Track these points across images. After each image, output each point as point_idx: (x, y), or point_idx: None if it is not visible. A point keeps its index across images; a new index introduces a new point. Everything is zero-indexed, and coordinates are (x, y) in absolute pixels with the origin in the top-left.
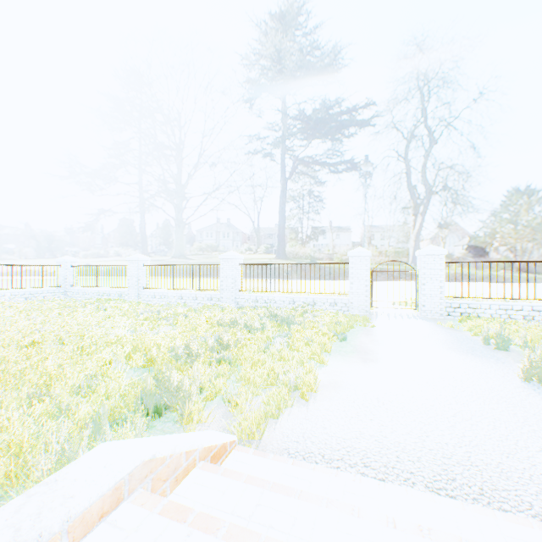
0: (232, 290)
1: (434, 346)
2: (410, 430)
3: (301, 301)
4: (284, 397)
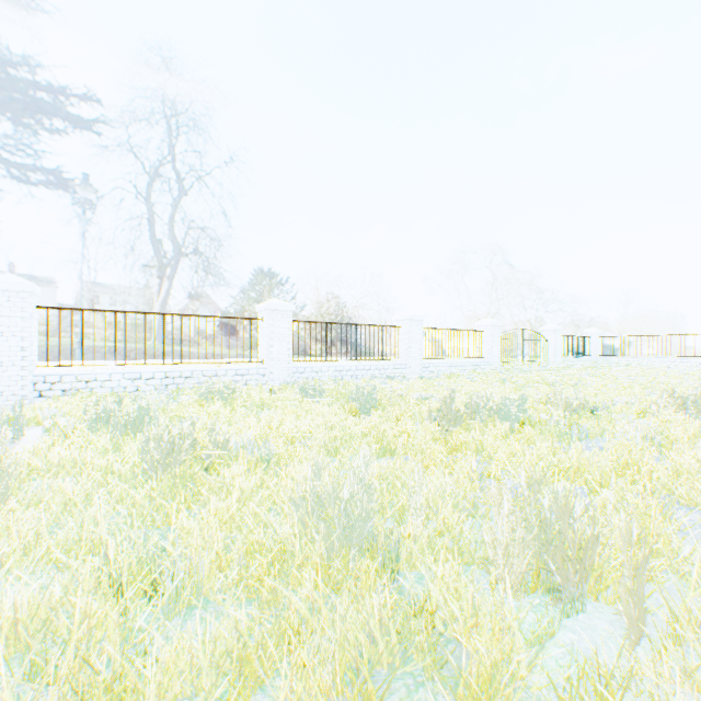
0: None
1: None
2: None
3: None
4: None
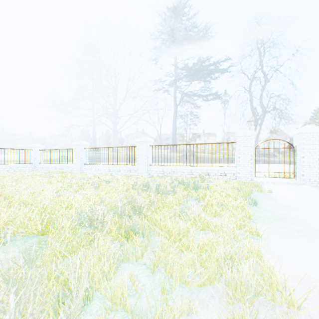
0: (145, 165)
1: None
2: None
3: (197, 172)
4: None
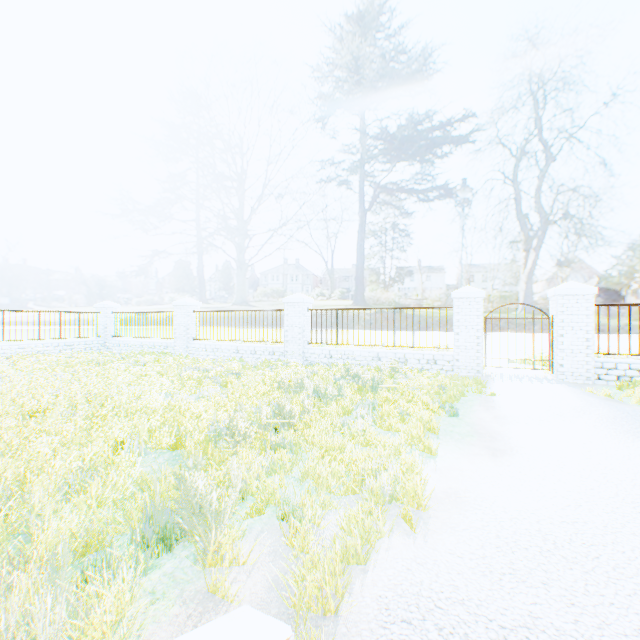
0: (299, 343)
1: (599, 429)
2: (638, 624)
3: (387, 356)
4: (377, 521)
